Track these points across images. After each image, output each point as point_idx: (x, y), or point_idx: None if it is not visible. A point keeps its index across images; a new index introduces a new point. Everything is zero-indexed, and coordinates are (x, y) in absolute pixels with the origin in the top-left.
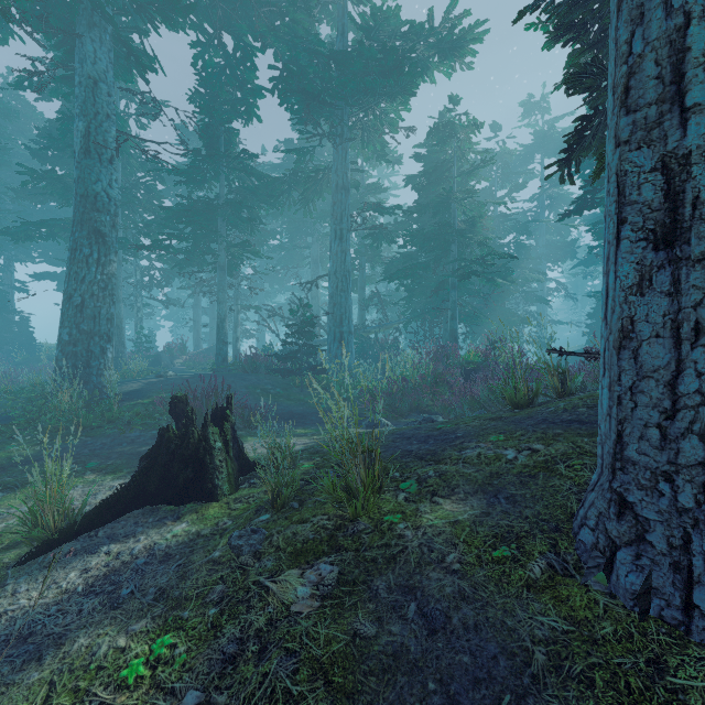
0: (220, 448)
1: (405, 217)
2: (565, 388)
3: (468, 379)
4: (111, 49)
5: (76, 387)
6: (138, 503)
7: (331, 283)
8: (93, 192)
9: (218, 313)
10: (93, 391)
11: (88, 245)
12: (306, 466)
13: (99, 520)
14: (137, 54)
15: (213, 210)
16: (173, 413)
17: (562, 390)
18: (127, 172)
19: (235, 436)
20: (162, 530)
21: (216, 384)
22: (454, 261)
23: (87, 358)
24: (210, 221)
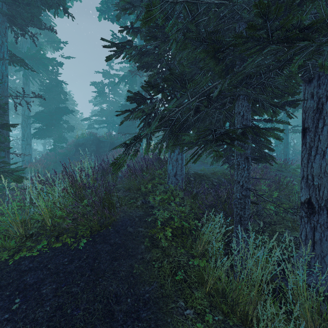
0: None
1: None
2: None
3: None
4: None
5: None
6: None
7: None
8: None
9: None
10: None
11: None
12: None
13: None
14: None
15: None
16: None
17: None
18: None
19: None
20: None
21: None
22: None
23: None
24: None
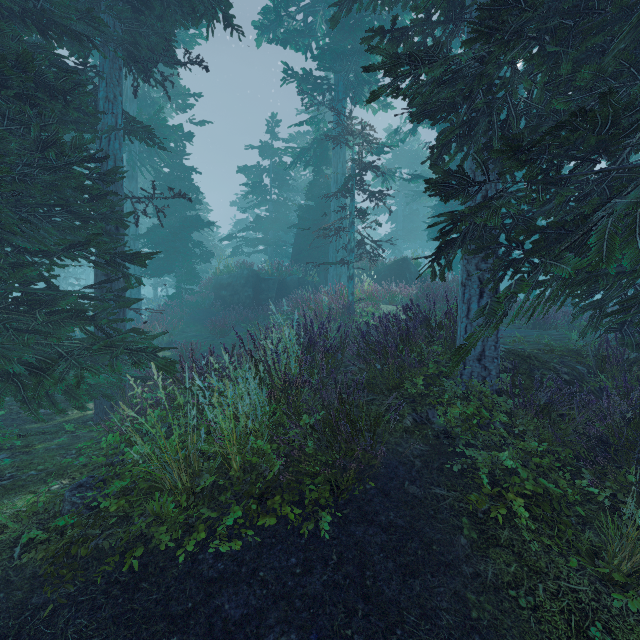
0: None
1: None
2: None
3: None
4: None
5: None
6: None
7: None
8: None
9: None
10: None
11: None
12: None
13: None
14: None
15: None
16: None
17: None
18: None
19: None
20: None
21: None
22: None
23: None
24: None
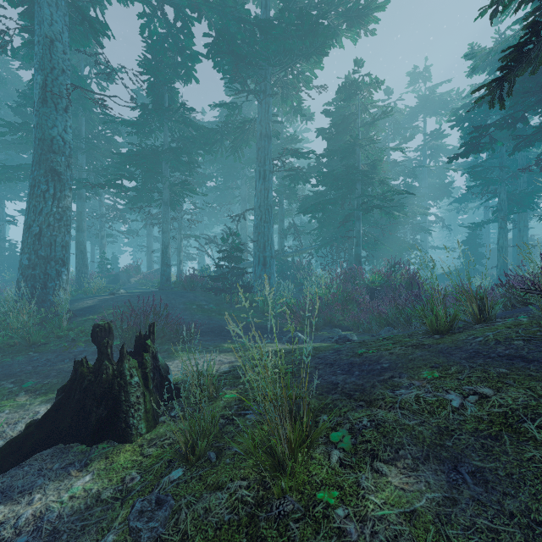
0: (137, 383)
1: (317, 162)
2: (484, 314)
3: (373, 297)
4: (66, 13)
5: (34, 305)
6: (49, 442)
7: (255, 216)
8: (49, 136)
9: (162, 241)
10: (49, 308)
11: (45, 182)
12: (229, 396)
13: (0, 467)
14: (89, 19)
15: (157, 155)
16: (96, 341)
17: (481, 316)
18: (90, 126)
19: (156, 365)
20: (62, 485)
21: (158, 301)
22: (359, 197)
23: (44, 280)
24: (156, 165)
